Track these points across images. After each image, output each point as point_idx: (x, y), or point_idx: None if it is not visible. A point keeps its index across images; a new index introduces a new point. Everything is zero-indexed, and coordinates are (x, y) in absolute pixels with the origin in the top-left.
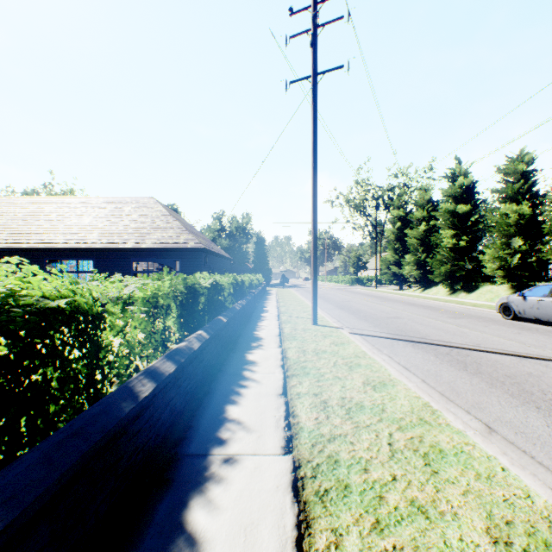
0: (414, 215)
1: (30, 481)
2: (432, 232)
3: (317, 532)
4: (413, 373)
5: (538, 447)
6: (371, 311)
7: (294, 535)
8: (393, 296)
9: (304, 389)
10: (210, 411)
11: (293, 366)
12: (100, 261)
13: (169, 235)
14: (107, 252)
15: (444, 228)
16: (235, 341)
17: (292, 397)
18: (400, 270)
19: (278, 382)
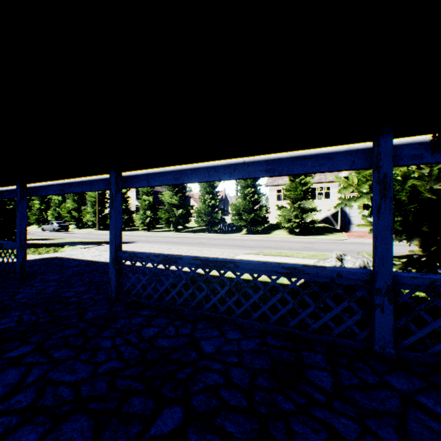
0: None
1: None
2: (33, 199)
3: None
4: None
5: None
6: None
7: None
8: None
9: None
10: None
11: None
12: None
13: None
14: None
15: (37, 199)
16: None
17: None
18: None
19: None
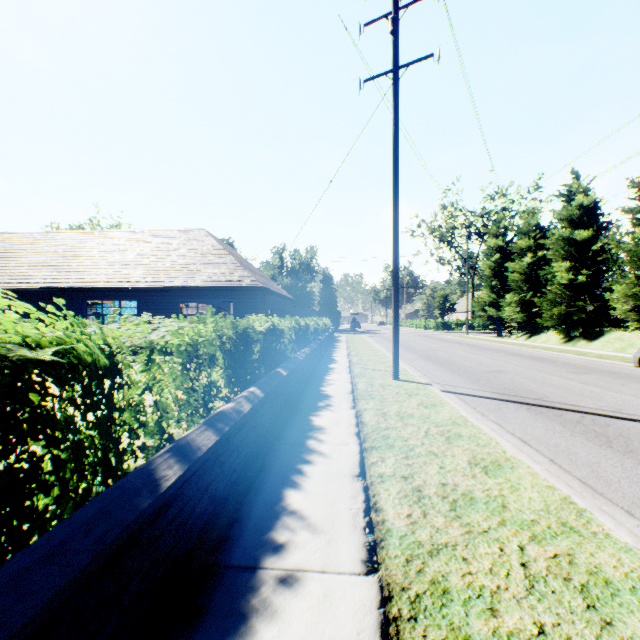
0: (517, 244)
1: None
2: (540, 265)
3: None
4: (535, 448)
5: None
6: (465, 363)
7: None
8: (491, 344)
9: (388, 469)
10: (262, 498)
11: (372, 434)
12: (144, 303)
13: (221, 271)
14: (152, 292)
15: (557, 260)
16: (298, 400)
17: (373, 480)
18: (499, 312)
19: (352, 457)
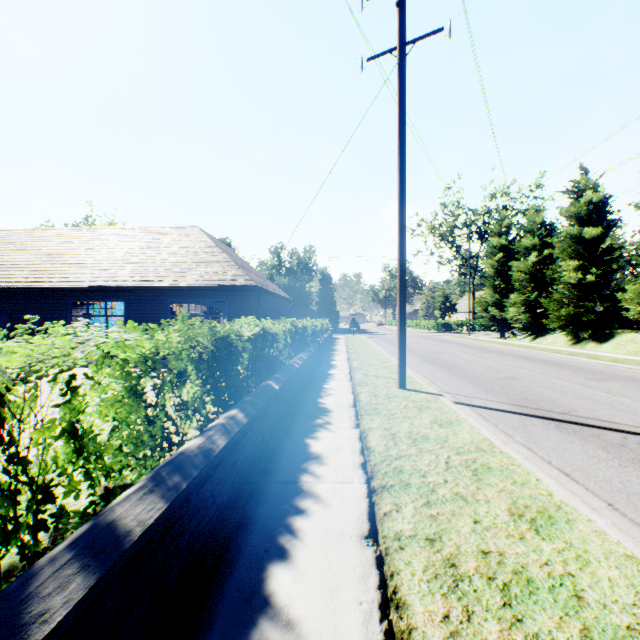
0: (521, 243)
1: None
2: (546, 264)
3: None
4: (584, 485)
5: None
6: (473, 368)
7: None
8: (495, 346)
9: (406, 524)
10: (235, 580)
11: (381, 466)
12: (132, 303)
13: (214, 270)
14: (140, 291)
15: (564, 259)
16: (292, 416)
17: (388, 545)
18: (502, 313)
19: (359, 504)
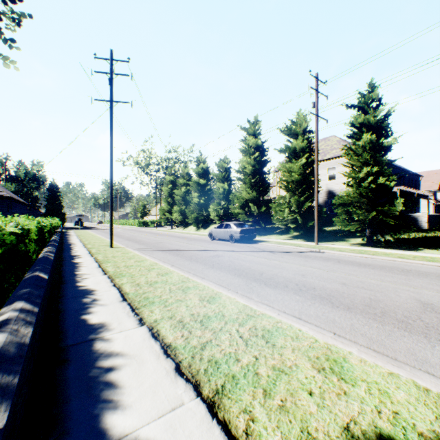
0: (179, 181)
1: (48, 264)
2: (189, 193)
3: (117, 280)
4: (157, 258)
5: (182, 266)
6: (148, 241)
7: (111, 281)
8: (166, 232)
9: (109, 265)
10: (68, 274)
11: (102, 261)
12: None
13: None
14: None
15: (194, 192)
16: (61, 257)
17: (104, 267)
18: (171, 216)
19: (96, 265)
